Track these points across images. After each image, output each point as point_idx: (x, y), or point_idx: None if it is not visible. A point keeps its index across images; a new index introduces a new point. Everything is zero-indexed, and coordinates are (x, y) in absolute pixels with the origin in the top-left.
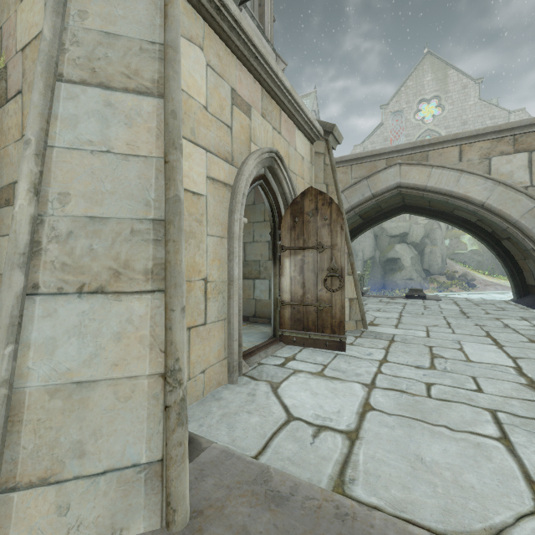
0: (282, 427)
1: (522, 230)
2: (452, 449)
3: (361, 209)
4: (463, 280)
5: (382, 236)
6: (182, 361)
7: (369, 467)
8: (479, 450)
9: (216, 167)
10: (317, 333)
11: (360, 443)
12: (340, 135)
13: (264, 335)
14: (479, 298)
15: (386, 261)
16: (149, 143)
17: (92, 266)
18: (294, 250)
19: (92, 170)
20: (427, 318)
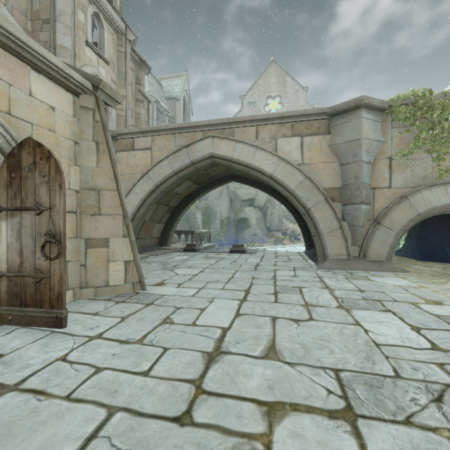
0: None
1: (296, 198)
2: None
3: (183, 174)
4: (292, 235)
5: (235, 200)
6: None
7: None
8: None
9: None
10: (34, 309)
11: None
12: (117, 93)
13: None
14: (285, 250)
15: (238, 220)
16: None
17: None
18: (11, 211)
19: None
20: (220, 273)
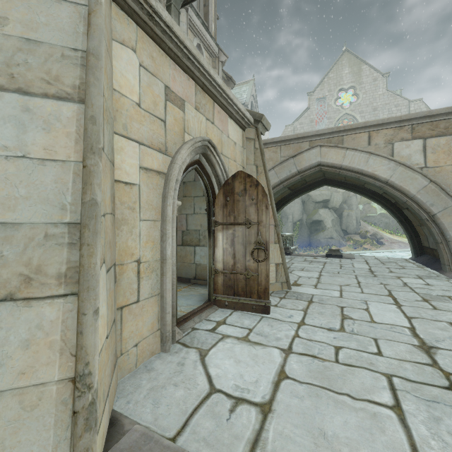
0: (203, 401)
1: (418, 203)
2: (352, 420)
3: (289, 183)
4: (373, 238)
5: (308, 202)
6: (93, 364)
7: (276, 446)
8: (375, 421)
9: (150, 158)
10: (245, 298)
11: (272, 417)
12: (268, 123)
13: (201, 298)
14: (385, 256)
15: (312, 223)
16: (67, 147)
17: (1, 273)
18: (226, 225)
19: (6, 175)
20: (342, 278)
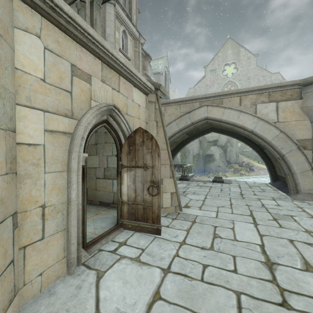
0: None
1: (273, 147)
2: None
3: (185, 131)
4: (247, 167)
5: (203, 142)
6: None
7: None
8: None
9: (55, 122)
10: (143, 223)
11: None
12: (165, 90)
13: (114, 220)
14: (253, 181)
15: (206, 156)
16: None
17: None
18: (130, 168)
19: None
20: (220, 200)
